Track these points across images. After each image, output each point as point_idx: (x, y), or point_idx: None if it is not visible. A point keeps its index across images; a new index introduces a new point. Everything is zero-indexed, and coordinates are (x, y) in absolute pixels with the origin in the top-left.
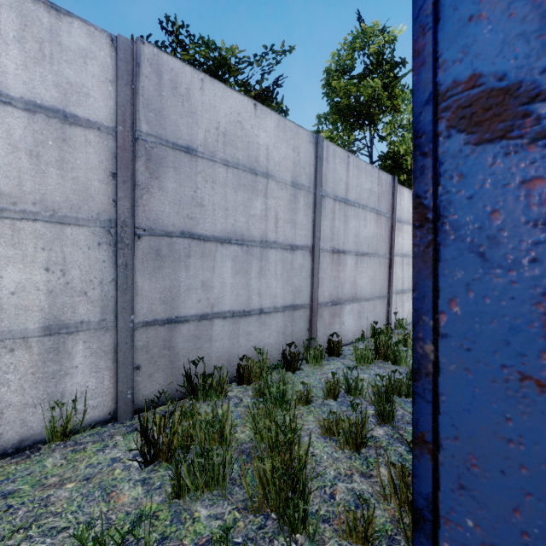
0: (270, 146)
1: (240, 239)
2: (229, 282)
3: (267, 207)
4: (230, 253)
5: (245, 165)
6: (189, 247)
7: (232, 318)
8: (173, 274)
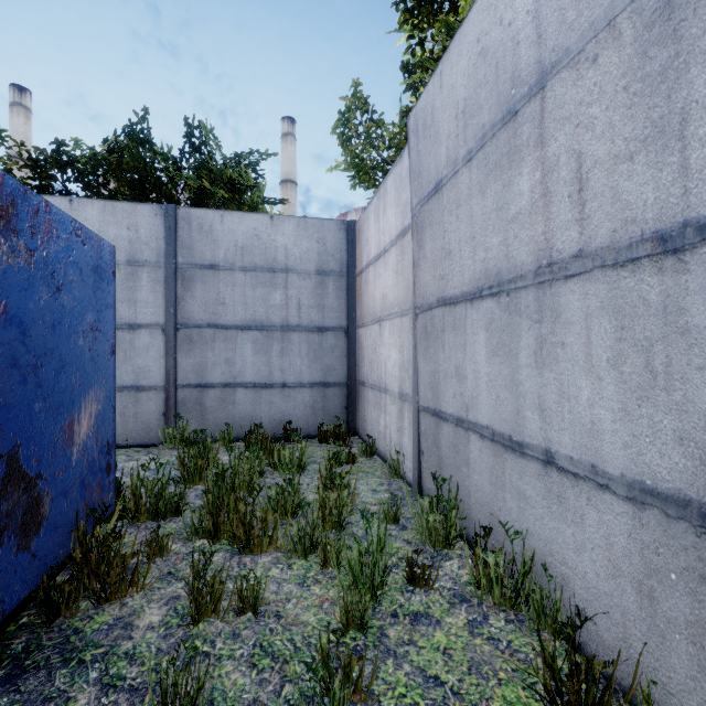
0: None
1: (494, 283)
2: (483, 372)
3: (546, 169)
4: (483, 316)
5: (493, 122)
6: (443, 318)
7: (492, 443)
8: (435, 355)
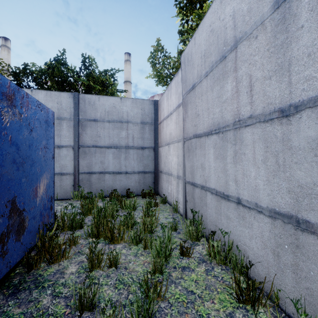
0: (236, 8)
1: (217, 128)
2: (212, 165)
3: (238, 81)
4: (212, 142)
5: (216, 60)
6: (196, 143)
7: (216, 196)
8: (192, 159)
